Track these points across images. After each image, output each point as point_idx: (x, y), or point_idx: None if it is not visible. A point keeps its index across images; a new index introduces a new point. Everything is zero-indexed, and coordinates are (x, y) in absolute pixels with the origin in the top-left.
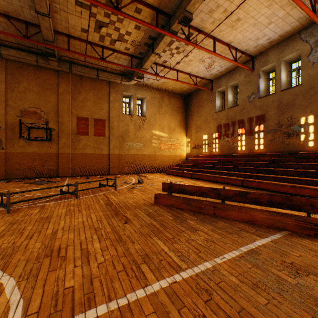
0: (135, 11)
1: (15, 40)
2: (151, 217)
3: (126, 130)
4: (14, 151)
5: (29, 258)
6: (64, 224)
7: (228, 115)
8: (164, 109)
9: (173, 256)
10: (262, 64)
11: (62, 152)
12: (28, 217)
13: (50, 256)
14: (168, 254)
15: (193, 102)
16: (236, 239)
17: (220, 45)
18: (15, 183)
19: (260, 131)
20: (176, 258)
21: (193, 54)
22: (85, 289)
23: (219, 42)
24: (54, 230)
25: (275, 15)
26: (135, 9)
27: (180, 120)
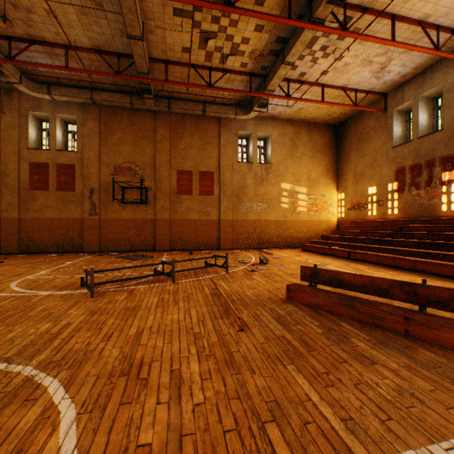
0: (255, 2)
1: (107, 81)
2: (283, 325)
3: (243, 185)
4: (108, 217)
5: (100, 373)
6: (153, 322)
7: (420, 150)
8: (300, 149)
9: (330, 417)
10: None
11: (160, 218)
12: (111, 305)
13: (127, 375)
14: (320, 409)
15: (349, 134)
16: None
17: (405, 27)
18: (107, 256)
19: None
20: (337, 422)
21: (350, 54)
22: None
23: (402, 21)
24: (139, 329)
25: None
26: None
27: (326, 165)
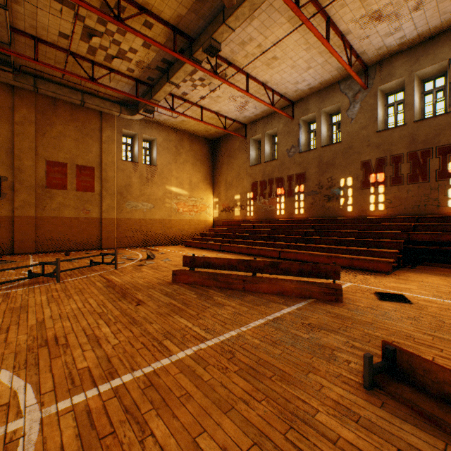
0: (144, 24)
1: None
2: (170, 297)
3: (128, 184)
4: None
5: (16, 351)
6: (52, 313)
7: (265, 171)
8: (183, 156)
9: (198, 330)
10: (302, 112)
11: (20, 215)
12: None
13: (46, 346)
14: (193, 329)
15: (222, 150)
16: (263, 310)
17: (255, 84)
18: None
19: (300, 192)
20: (201, 331)
21: (221, 90)
22: (103, 367)
23: (253, 80)
24: (39, 320)
25: (314, 60)
26: (144, 21)
27: (205, 173)
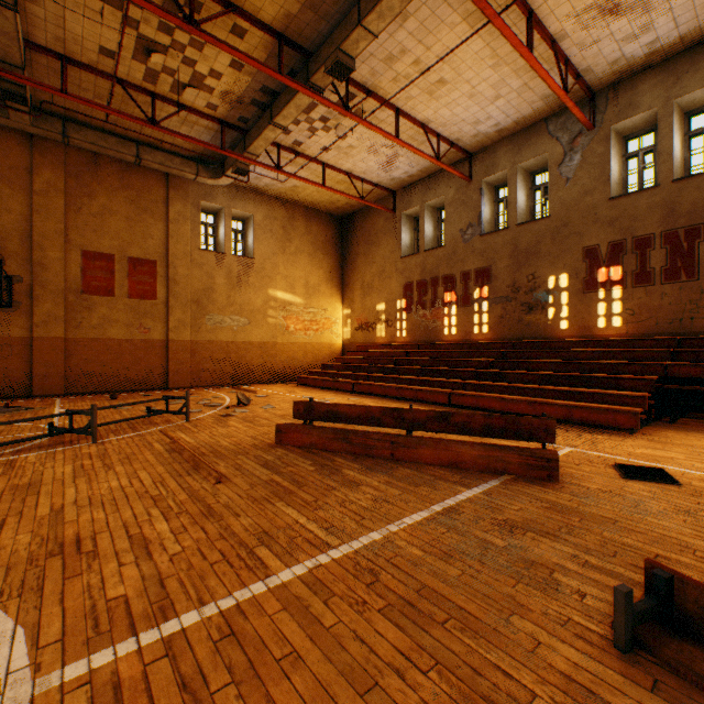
0: (232, 30)
1: None
2: (272, 470)
3: (209, 287)
4: None
5: (10, 563)
6: (78, 496)
7: (426, 265)
8: (296, 243)
9: (316, 529)
10: (486, 170)
11: (43, 336)
12: None
13: (61, 554)
14: (307, 527)
15: (357, 232)
16: (426, 493)
17: (410, 126)
18: None
19: (482, 299)
20: (321, 531)
21: (356, 136)
22: (151, 596)
23: (407, 119)
24: (55, 508)
25: (506, 84)
26: (232, 26)
27: (329, 269)
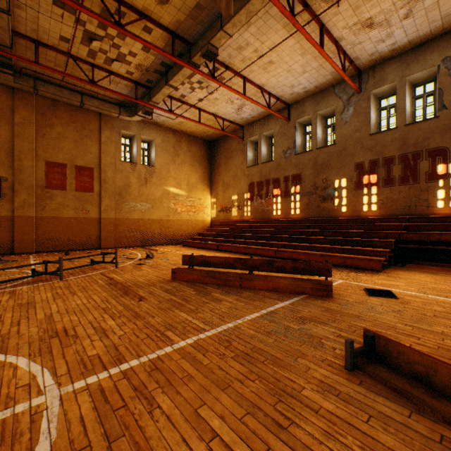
0: (144, 29)
1: None
2: (171, 294)
3: (127, 184)
4: None
5: (30, 341)
6: (59, 308)
7: (262, 172)
8: (181, 157)
9: (197, 323)
10: (298, 115)
11: (20, 215)
12: None
13: (57, 337)
14: (192, 321)
15: (220, 151)
16: (259, 304)
17: (252, 87)
18: None
19: (296, 193)
20: (200, 323)
21: (219, 93)
22: (111, 354)
23: (250, 83)
24: (47, 314)
25: (309, 65)
26: (144, 26)
27: (202, 174)
